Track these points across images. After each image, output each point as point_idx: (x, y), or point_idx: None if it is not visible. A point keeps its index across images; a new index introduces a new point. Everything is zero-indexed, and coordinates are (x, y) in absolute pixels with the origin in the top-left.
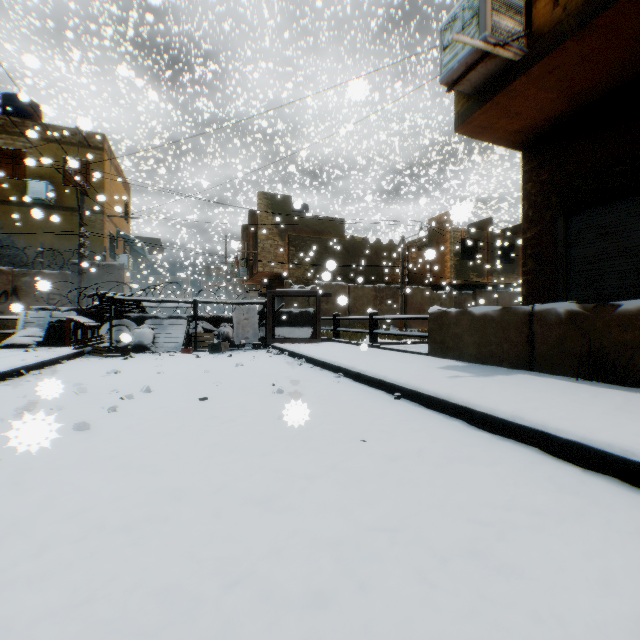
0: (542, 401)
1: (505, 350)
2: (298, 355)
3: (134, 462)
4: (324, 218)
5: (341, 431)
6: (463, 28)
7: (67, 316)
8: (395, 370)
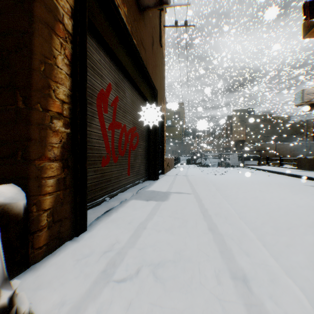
0: (303, 173)
1: (313, 167)
2: (254, 168)
3: (238, 174)
4: (262, 115)
5: (265, 175)
6: (298, 97)
7: (189, 157)
8: (280, 170)
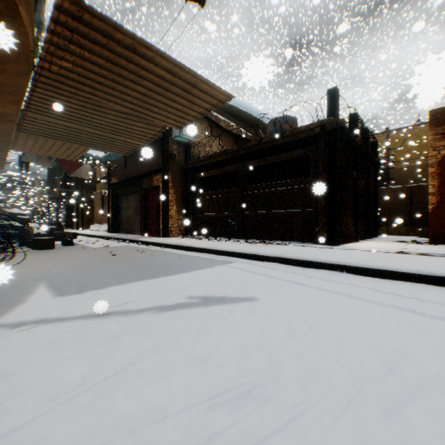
0: None
1: None
2: None
3: None
4: None
5: None
6: None
7: None
8: None
